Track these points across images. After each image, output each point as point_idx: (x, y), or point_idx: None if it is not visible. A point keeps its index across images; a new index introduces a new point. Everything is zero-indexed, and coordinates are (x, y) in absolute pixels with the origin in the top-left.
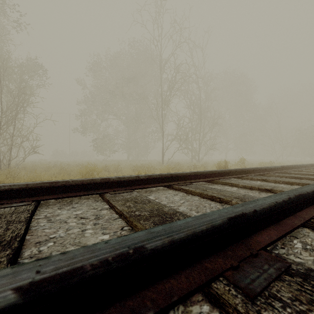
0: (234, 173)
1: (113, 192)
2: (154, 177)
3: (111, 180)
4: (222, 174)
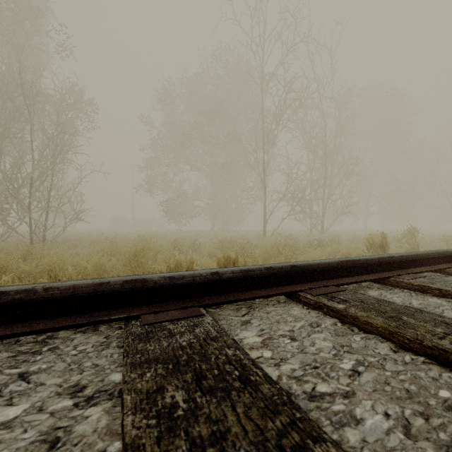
0: (425, 261)
1: (151, 317)
2: (256, 274)
3: (150, 285)
4: (402, 263)
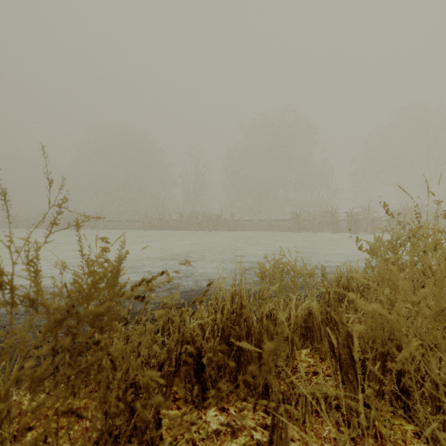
0: None
1: None
2: None
3: None
4: None
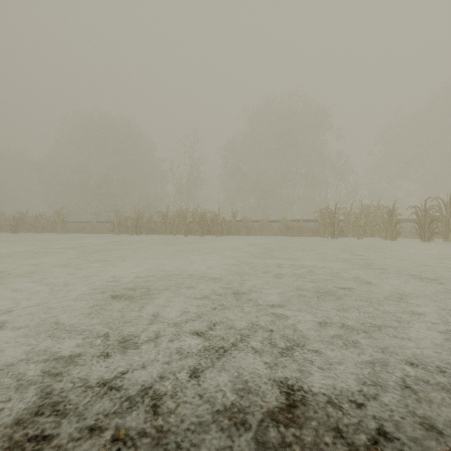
0: None
1: None
2: None
3: None
4: None
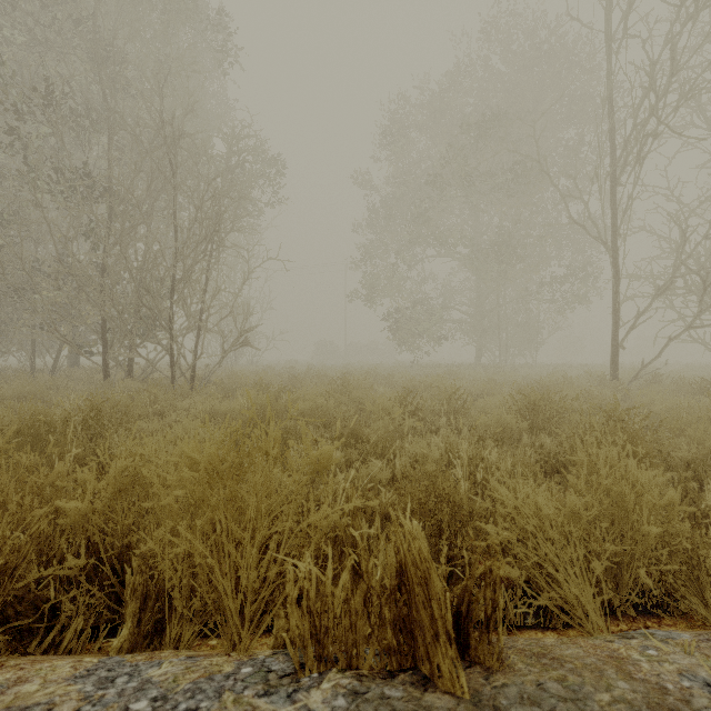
0: None
1: None
2: None
3: None
4: None
